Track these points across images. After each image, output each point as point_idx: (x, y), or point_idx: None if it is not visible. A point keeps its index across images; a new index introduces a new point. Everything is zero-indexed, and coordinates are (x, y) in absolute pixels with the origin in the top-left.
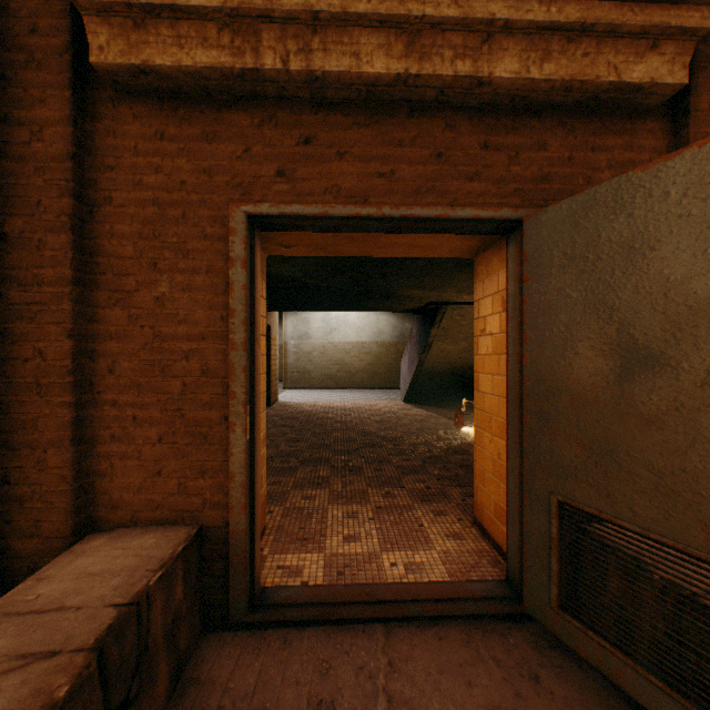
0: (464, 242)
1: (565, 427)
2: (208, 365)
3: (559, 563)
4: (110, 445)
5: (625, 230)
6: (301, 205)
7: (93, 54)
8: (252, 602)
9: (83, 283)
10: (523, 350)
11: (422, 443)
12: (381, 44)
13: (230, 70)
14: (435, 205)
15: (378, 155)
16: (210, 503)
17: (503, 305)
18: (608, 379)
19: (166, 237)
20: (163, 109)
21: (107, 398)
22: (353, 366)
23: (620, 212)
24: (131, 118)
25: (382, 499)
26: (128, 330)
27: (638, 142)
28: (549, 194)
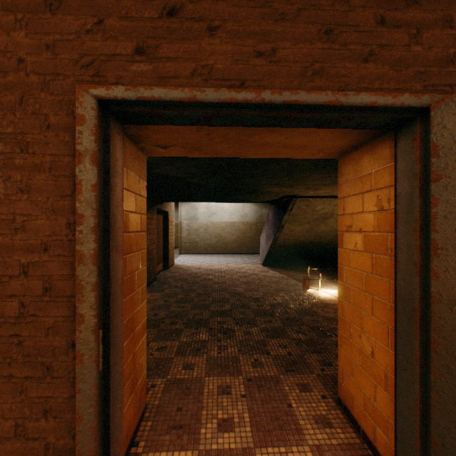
0: (336, 141)
1: None
2: (51, 281)
3: None
4: None
5: None
6: (163, 88)
7: None
8: None
9: None
10: (430, 262)
11: (279, 303)
12: None
13: None
14: (323, 90)
15: (256, 31)
16: (53, 447)
17: (378, 204)
18: None
19: (0, 127)
20: None
21: None
22: (227, 238)
23: None
24: None
25: (251, 369)
26: None
27: None
28: (455, 79)
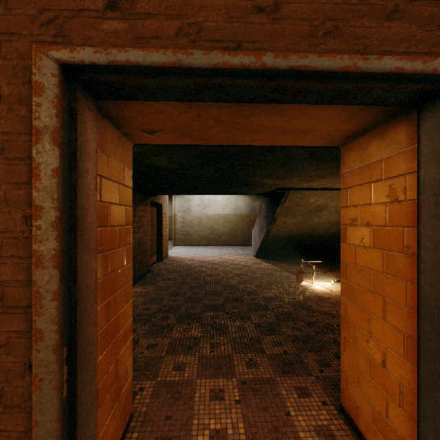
0: (342, 125)
1: None
2: (3, 288)
3: None
4: None
5: None
6: (141, 50)
7: None
8: None
9: None
10: None
11: (273, 297)
12: None
13: None
14: (337, 54)
15: None
16: None
17: (391, 195)
18: None
19: None
20: None
21: None
22: (220, 230)
23: None
24: None
25: (246, 370)
26: None
27: None
28: None
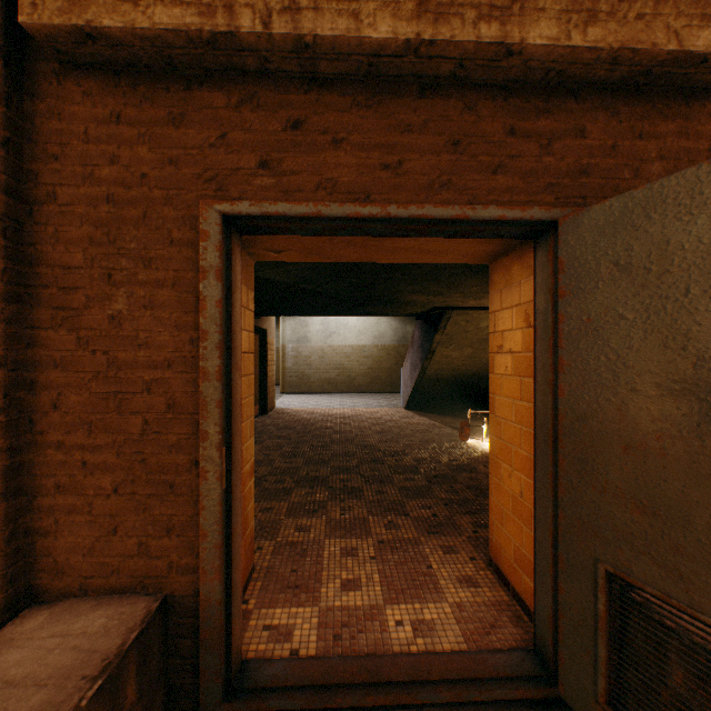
0: (480, 246)
1: (616, 481)
2: (174, 398)
3: (608, 648)
4: (54, 497)
5: (706, 235)
6: (288, 203)
7: (24, 13)
8: (229, 686)
9: (21, 298)
10: (558, 379)
11: (426, 458)
12: (386, 2)
13: (197, 34)
14: (451, 204)
15: (382, 143)
16: (177, 566)
17: (526, 320)
18: (680, 428)
19: (124, 243)
20: (120, 85)
21: (50, 440)
22: (353, 370)
23: (699, 211)
24: (80, 96)
25: (384, 531)
26: (76, 355)
27: (695, 128)
28: (588, 190)
